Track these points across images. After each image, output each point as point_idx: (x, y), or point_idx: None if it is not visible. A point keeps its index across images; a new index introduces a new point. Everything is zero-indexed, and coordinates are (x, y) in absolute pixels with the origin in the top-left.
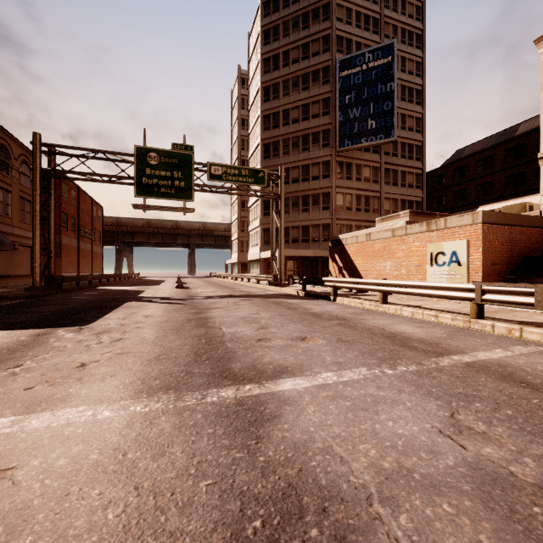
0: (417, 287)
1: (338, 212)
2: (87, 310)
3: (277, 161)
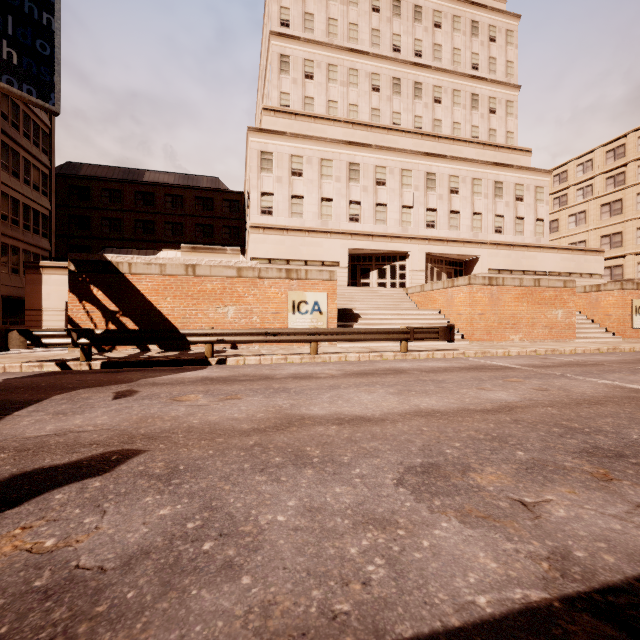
0: (362, 333)
1: None
2: None
3: None
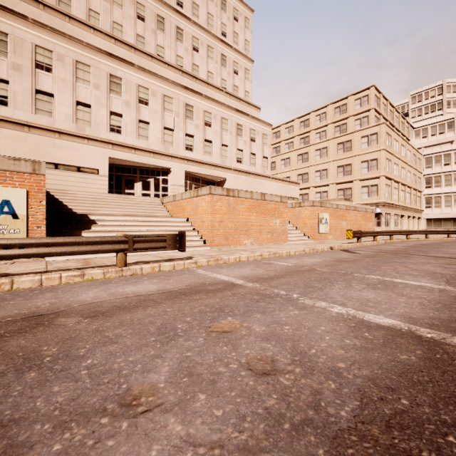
0: (47, 245)
1: None
2: None
3: None
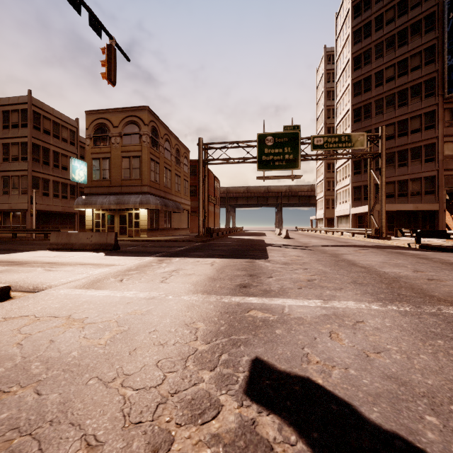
0: None
1: (447, 162)
2: (250, 250)
3: (368, 122)
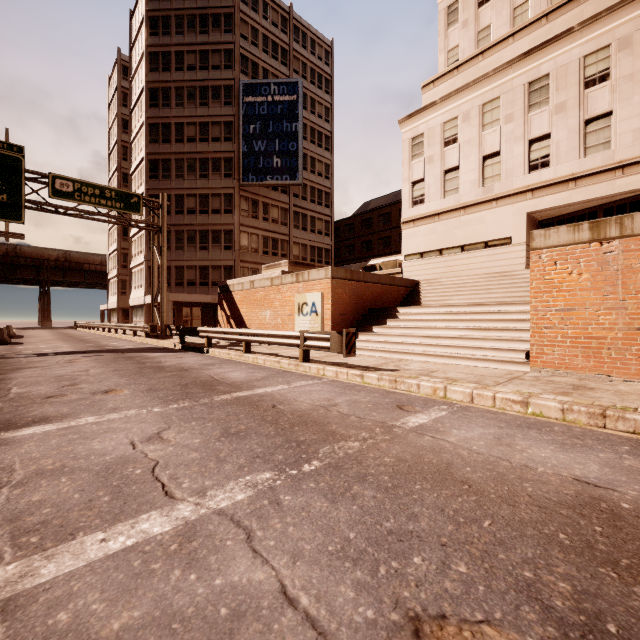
0: (267, 336)
1: (243, 253)
2: None
3: (167, 184)
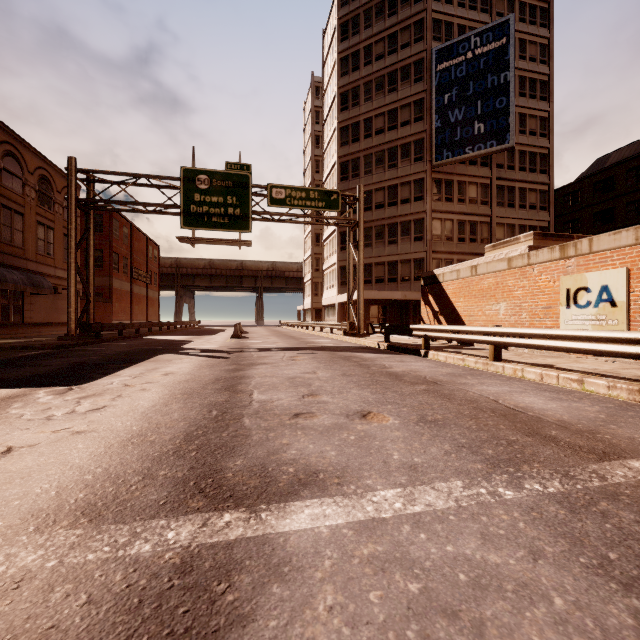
0: (547, 337)
1: (435, 243)
2: (105, 363)
3: (356, 183)
